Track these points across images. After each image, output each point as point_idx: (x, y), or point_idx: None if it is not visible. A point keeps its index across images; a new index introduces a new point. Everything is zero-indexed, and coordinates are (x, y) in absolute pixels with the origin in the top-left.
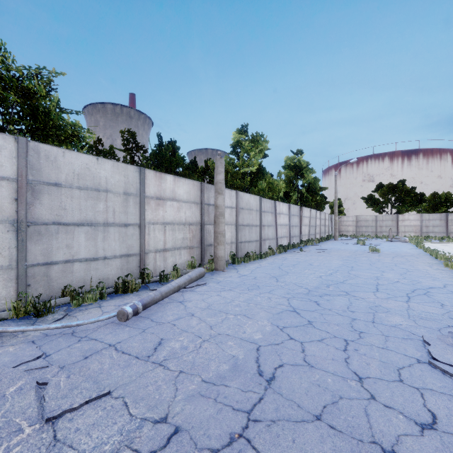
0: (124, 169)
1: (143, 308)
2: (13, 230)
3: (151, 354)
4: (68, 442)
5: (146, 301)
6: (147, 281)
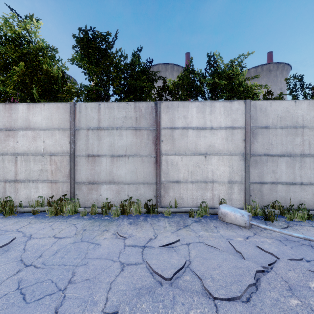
0: None
1: None
2: (242, 159)
3: None
4: None
5: None
6: None
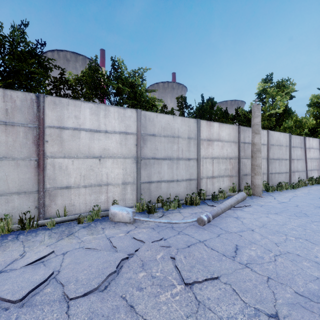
0: (188, 121)
1: (212, 218)
2: (135, 162)
3: (234, 255)
4: (206, 305)
5: (213, 214)
6: (203, 198)
